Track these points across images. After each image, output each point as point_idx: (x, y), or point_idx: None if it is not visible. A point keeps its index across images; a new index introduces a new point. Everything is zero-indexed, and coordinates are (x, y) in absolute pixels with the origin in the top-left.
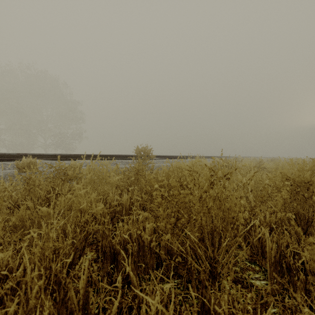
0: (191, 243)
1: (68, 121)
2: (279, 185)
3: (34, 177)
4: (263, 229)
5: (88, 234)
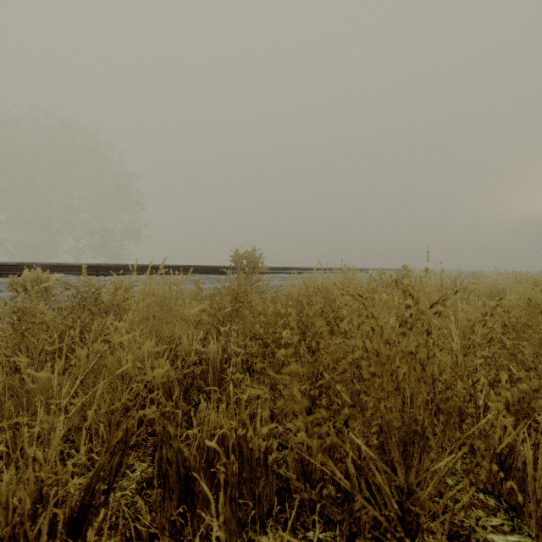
0: (355, 453)
1: (115, 208)
2: (519, 323)
3: (34, 308)
4: (500, 417)
5: (129, 436)
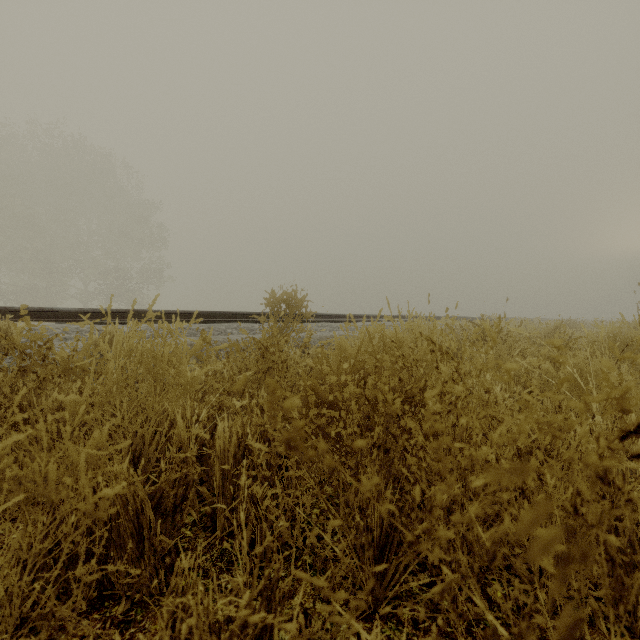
0: None
1: (132, 244)
2: None
3: None
4: None
5: None
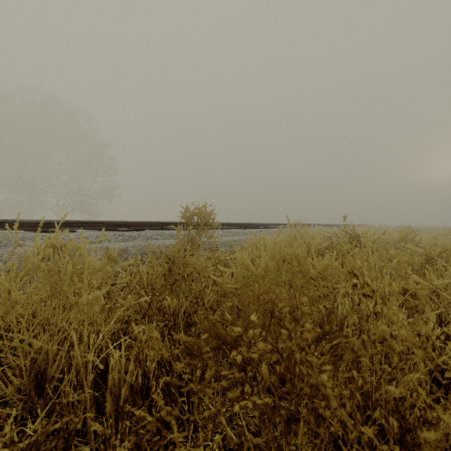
0: None
1: (91, 171)
2: None
3: None
4: None
5: None
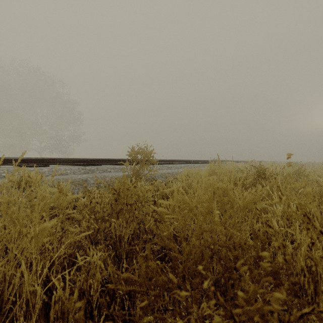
0: None
1: (64, 122)
2: None
3: None
4: None
5: None
